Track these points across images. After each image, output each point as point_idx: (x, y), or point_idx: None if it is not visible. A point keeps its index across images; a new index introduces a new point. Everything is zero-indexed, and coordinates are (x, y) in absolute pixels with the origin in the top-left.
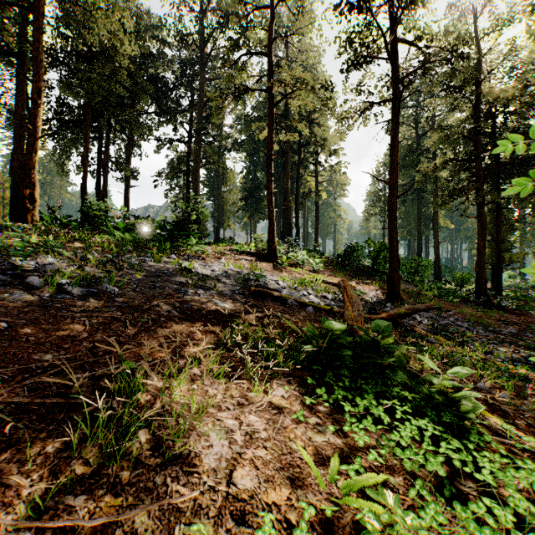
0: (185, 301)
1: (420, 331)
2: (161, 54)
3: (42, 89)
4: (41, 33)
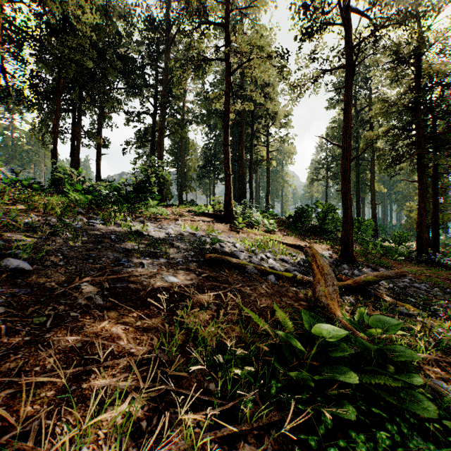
0: (122, 277)
1: (384, 297)
2: (129, 35)
3: None
4: None
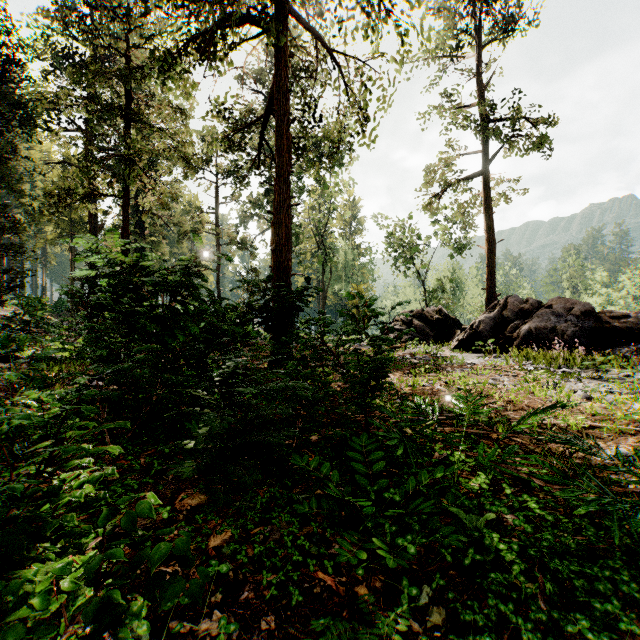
0: None
1: None
2: None
3: None
4: None
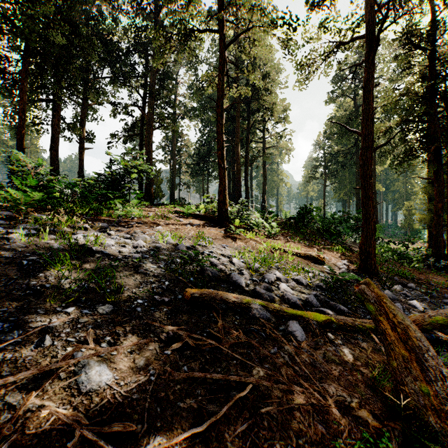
0: None
1: (447, 339)
2: (115, 19)
3: None
4: None
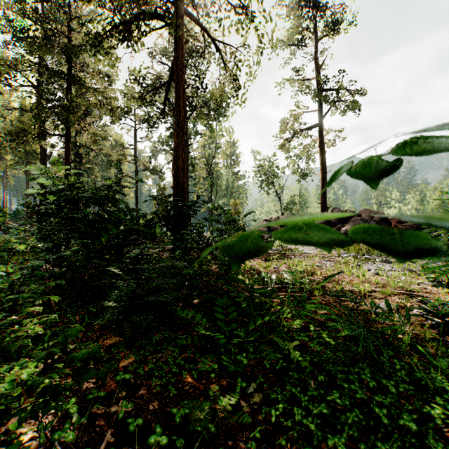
0: None
1: None
2: None
3: None
4: None
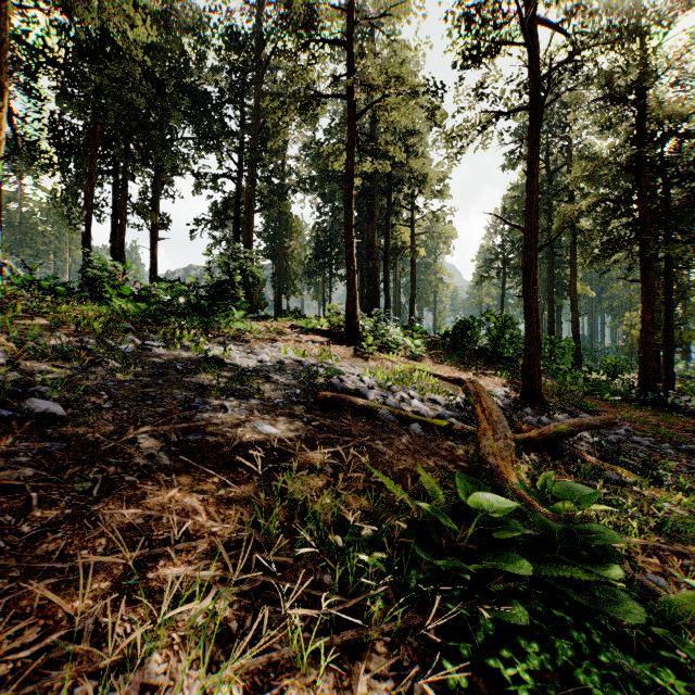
0: (196, 426)
1: (586, 457)
2: (201, 57)
3: (6, 85)
4: (5, 0)
